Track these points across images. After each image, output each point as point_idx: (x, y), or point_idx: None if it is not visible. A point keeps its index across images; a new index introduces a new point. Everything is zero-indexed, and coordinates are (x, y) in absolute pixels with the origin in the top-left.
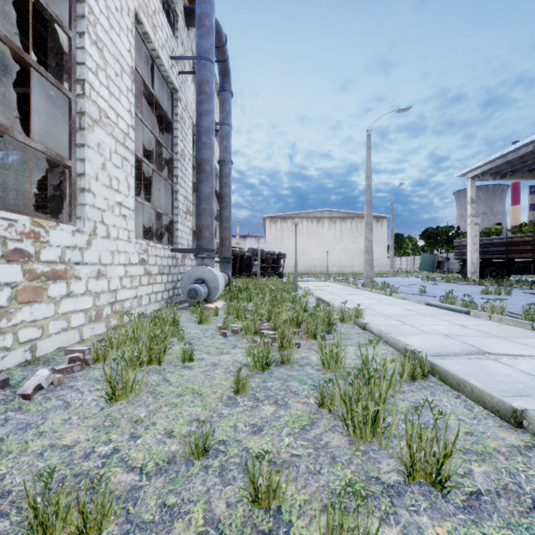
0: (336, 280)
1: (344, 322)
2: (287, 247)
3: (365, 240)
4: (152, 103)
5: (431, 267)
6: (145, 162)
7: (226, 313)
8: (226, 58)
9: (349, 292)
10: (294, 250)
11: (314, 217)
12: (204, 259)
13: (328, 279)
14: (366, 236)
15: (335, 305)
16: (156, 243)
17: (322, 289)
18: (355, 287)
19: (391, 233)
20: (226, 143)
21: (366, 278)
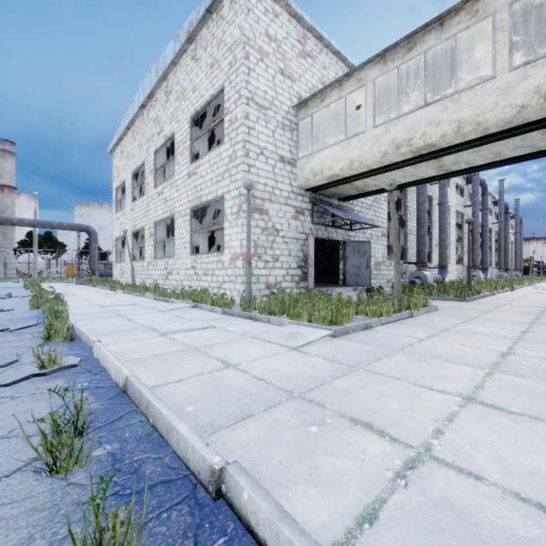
0: None
1: None
2: None
3: None
4: None
5: None
6: None
7: None
8: (521, 219)
9: None
10: None
11: None
12: (516, 271)
13: None
14: None
15: None
16: None
17: None
18: None
19: None
20: (520, 239)
21: None
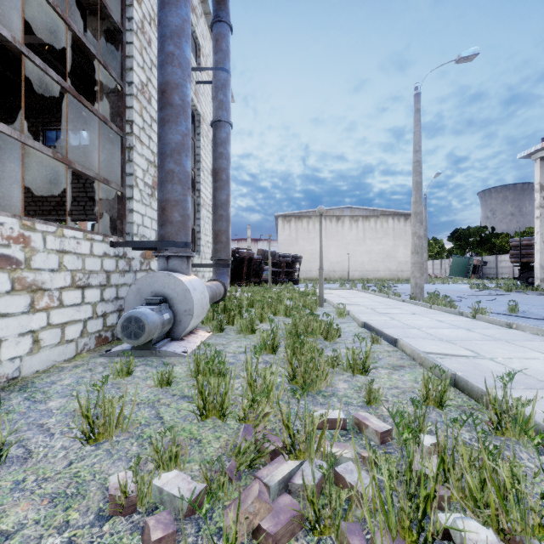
0: (366, 288)
1: (504, 433)
2: (302, 250)
3: (413, 236)
4: (96, 10)
5: (464, 271)
6: (30, 59)
7: (194, 376)
8: None
9: (401, 310)
10: (310, 252)
11: (333, 215)
12: (169, 260)
13: (354, 287)
14: (414, 230)
15: (420, 352)
16: (72, 229)
17: (356, 303)
18: (400, 299)
19: (425, 232)
20: (223, 96)
21: (414, 288)
